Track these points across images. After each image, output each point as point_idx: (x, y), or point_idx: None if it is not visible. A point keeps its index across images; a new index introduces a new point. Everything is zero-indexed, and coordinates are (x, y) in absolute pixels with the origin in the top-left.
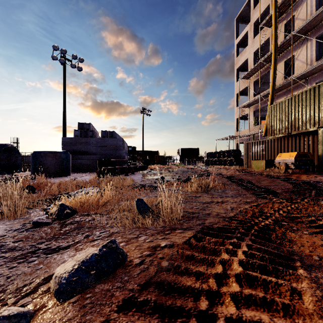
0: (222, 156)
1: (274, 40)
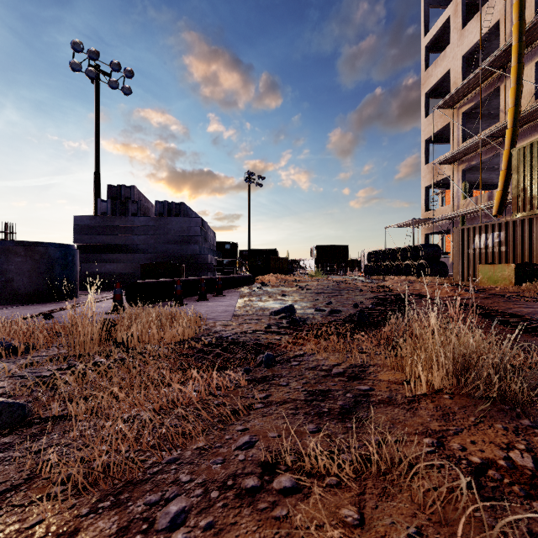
0: (401, 258)
1: (517, 15)
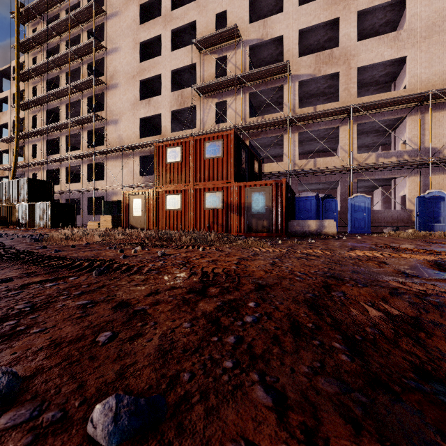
0: None
1: (16, 128)
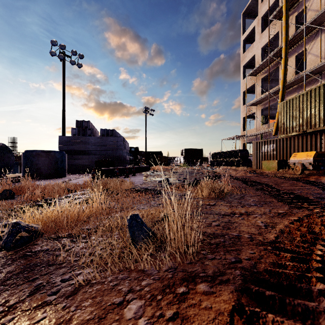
0: (229, 157)
1: (285, 32)
